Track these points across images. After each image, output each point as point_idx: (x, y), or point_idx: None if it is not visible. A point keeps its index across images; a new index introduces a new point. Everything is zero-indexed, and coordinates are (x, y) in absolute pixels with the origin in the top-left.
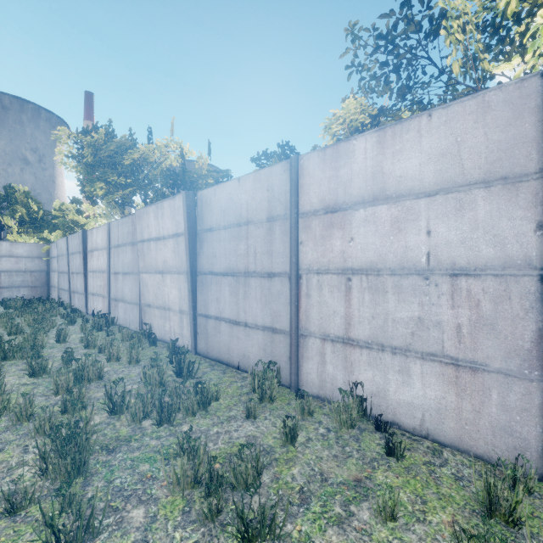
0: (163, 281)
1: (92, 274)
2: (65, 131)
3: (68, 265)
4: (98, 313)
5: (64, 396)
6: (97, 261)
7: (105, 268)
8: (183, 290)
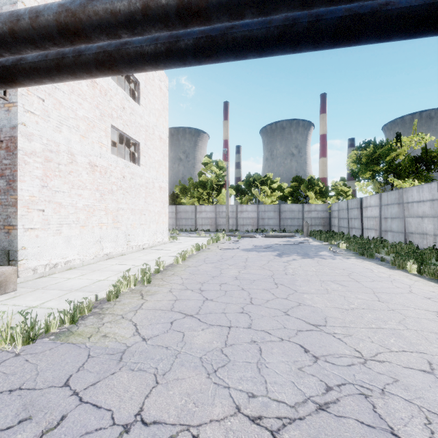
0: (422, 221)
1: (367, 219)
2: (354, 152)
3: (347, 215)
4: (372, 238)
5: (392, 254)
6: (371, 212)
7: (377, 216)
8: (436, 225)
